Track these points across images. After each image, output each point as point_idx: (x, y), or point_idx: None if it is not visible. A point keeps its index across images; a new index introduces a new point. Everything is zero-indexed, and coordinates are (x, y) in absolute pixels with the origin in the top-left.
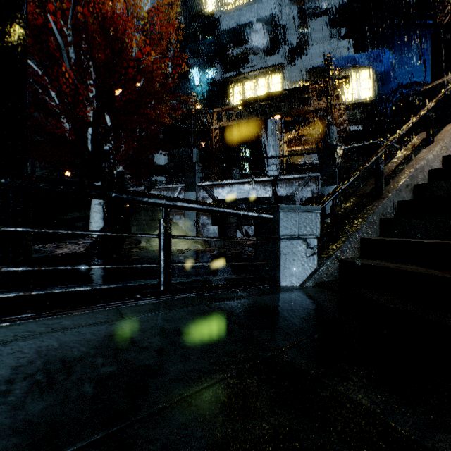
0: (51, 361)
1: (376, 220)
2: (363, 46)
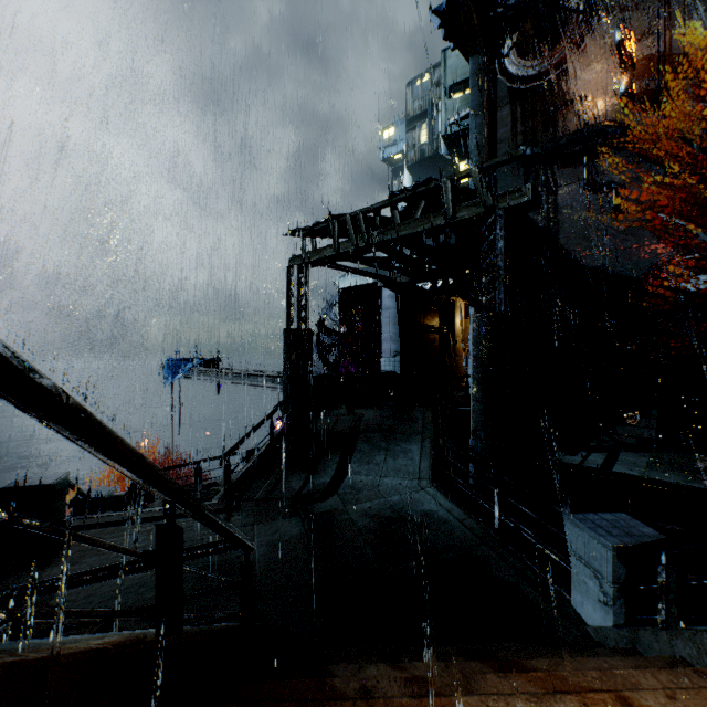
0: (432, 513)
1: None
2: None
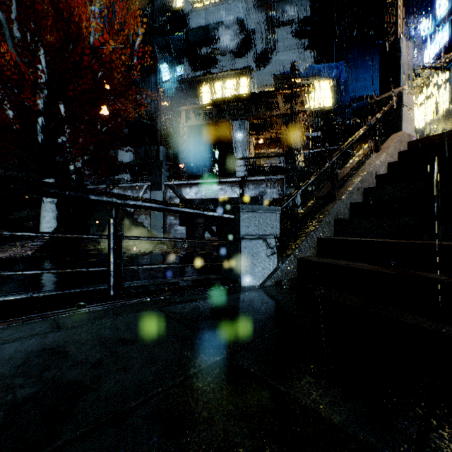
0: None
1: (331, 220)
2: (325, 58)
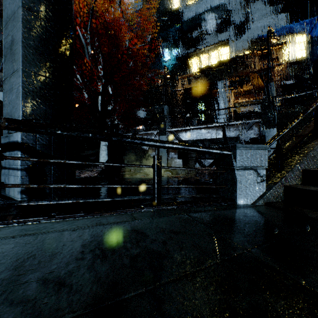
0: (101, 243)
1: (316, 155)
2: (298, 17)
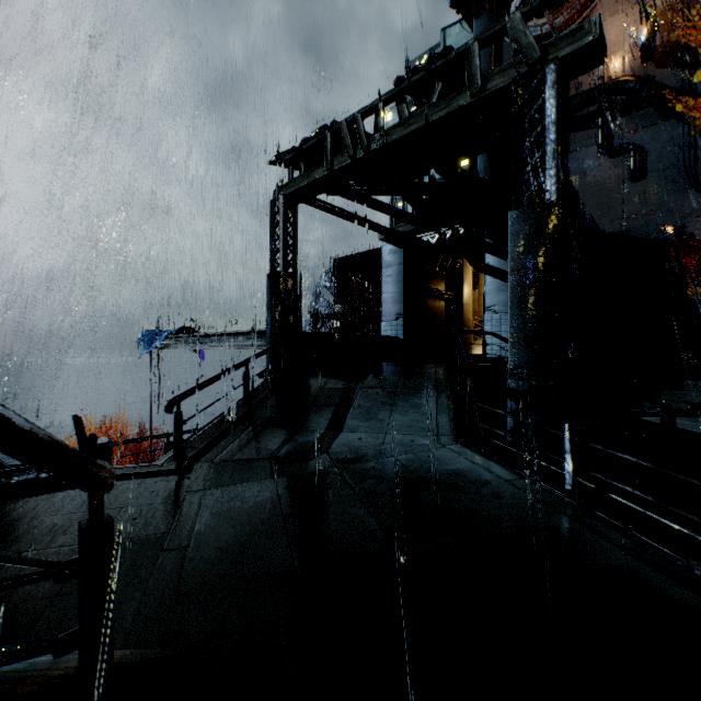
0: (463, 473)
1: None
2: None
